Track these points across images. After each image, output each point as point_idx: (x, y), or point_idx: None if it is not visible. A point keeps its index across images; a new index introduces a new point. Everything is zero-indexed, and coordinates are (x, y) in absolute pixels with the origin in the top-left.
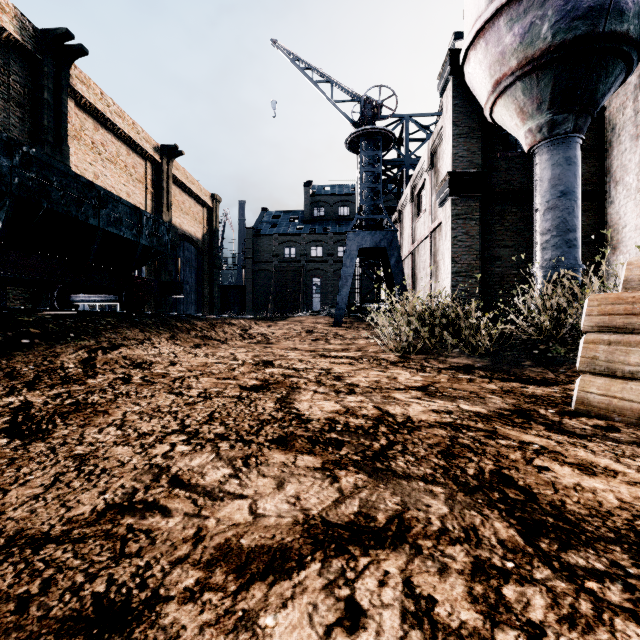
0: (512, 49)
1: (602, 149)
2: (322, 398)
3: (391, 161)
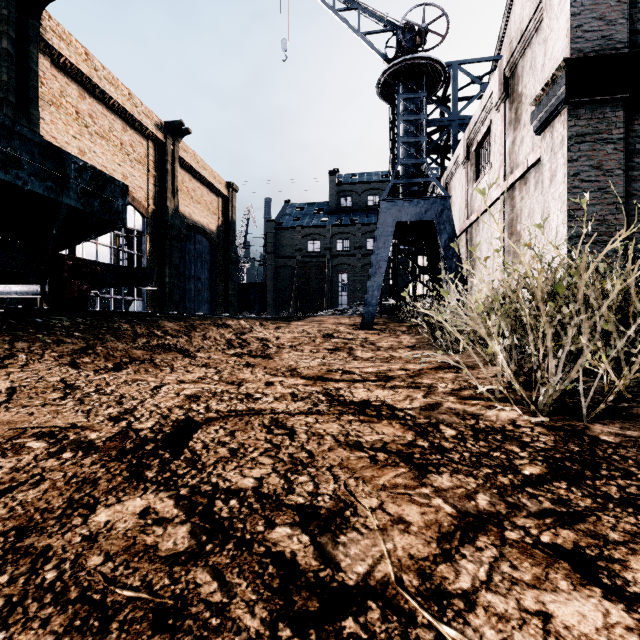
0: None
1: None
2: None
3: (434, 121)
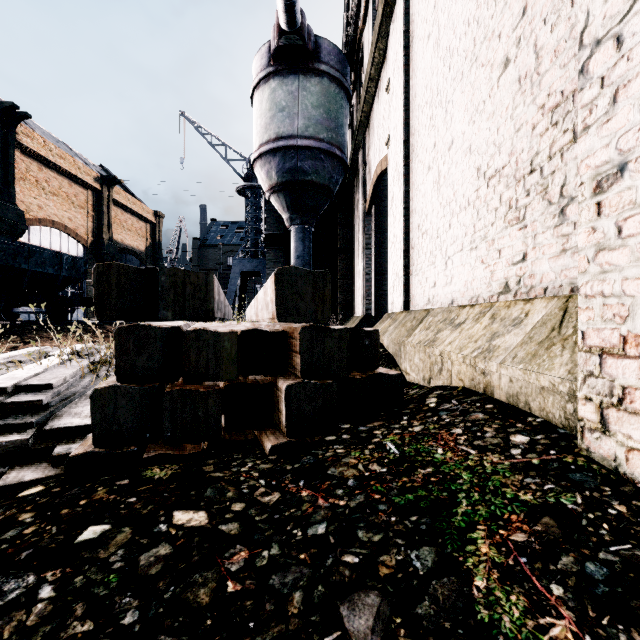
0: (265, 180)
1: (351, 223)
2: None
3: None
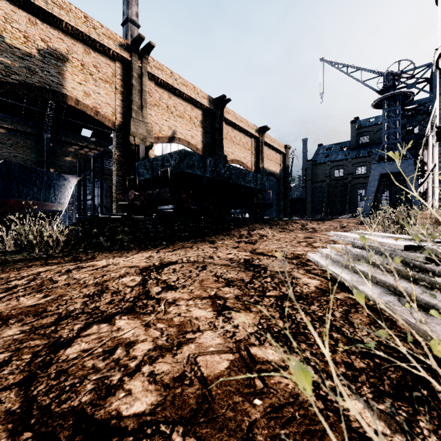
0: None
1: None
2: (321, 244)
3: (419, 101)
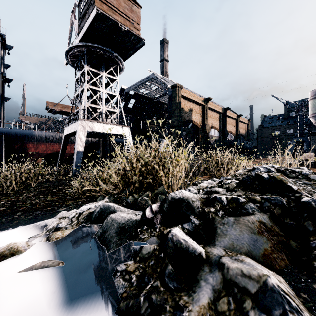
0: (313, 121)
1: None
2: None
3: None
